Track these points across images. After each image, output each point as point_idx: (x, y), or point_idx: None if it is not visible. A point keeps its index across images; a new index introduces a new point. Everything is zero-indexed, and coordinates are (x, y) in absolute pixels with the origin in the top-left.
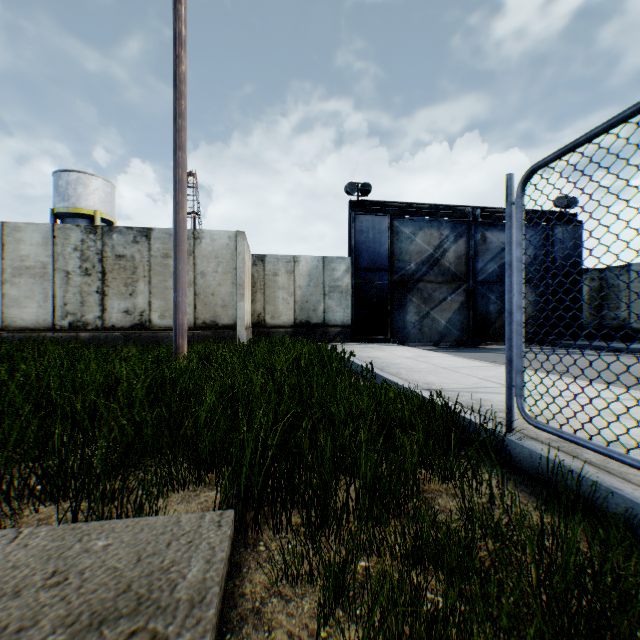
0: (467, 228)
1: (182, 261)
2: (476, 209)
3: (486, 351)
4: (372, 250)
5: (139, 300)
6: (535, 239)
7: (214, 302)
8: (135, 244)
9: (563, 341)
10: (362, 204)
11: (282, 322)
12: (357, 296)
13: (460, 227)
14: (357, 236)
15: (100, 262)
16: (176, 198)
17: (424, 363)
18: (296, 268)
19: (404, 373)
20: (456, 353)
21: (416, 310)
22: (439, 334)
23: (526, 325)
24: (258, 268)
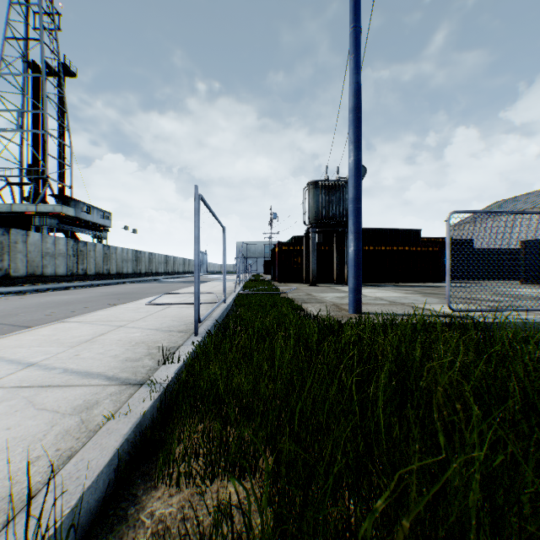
0: None
1: None
2: None
3: None
4: None
5: None
6: None
7: None
8: None
9: None
10: None
11: None
12: None
13: None
14: None
15: None
16: None
17: None
18: None
19: None
20: None
21: None
22: None
23: None
24: None
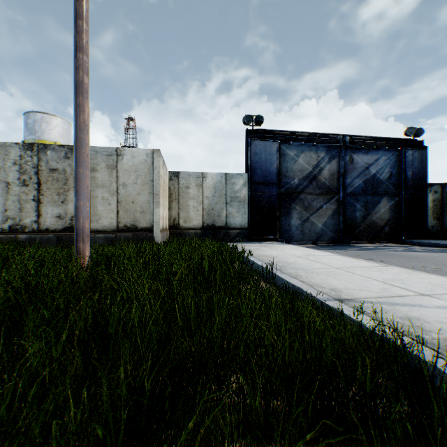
0: (338, 151)
1: (83, 164)
2: (345, 136)
3: (357, 249)
4: (264, 168)
5: (70, 207)
6: (391, 160)
7: (134, 209)
8: (66, 159)
9: (414, 240)
10: (256, 132)
11: (193, 225)
12: (252, 205)
13: (333, 150)
14: (252, 157)
15: (36, 174)
16: (77, 100)
17: (316, 262)
18: (204, 182)
19: (303, 275)
20: (334, 250)
21: (299, 216)
22: (316, 235)
23: (384, 227)
24: (173, 182)
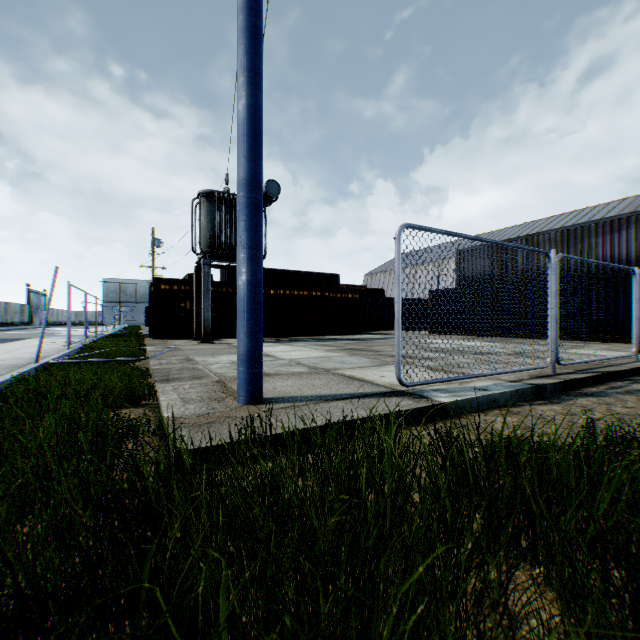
0: None
1: None
2: None
3: None
4: None
5: None
6: None
7: None
8: None
9: None
10: None
11: None
12: None
13: None
14: None
15: None
16: None
17: None
18: None
19: None
20: None
21: None
22: None
23: None
24: None
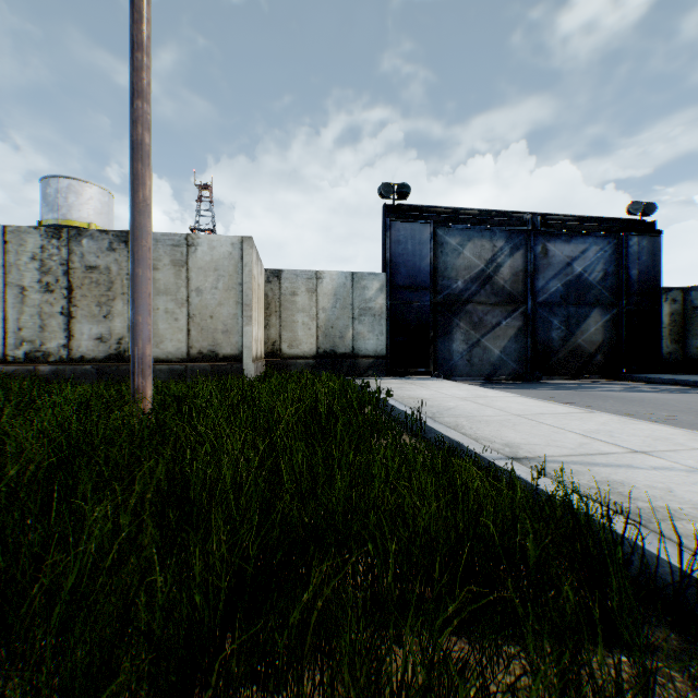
0: (525, 239)
1: (143, 263)
2: (536, 216)
3: (552, 387)
4: (411, 265)
5: (116, 324)
6: (606, 252)
7: (213, 326)
8: (111, 252)
9: (640, 374)
10: (399, 209)
11: (302, 352)
12: (393, 320)
13: (517, 237)
14: (393, 247)
15: (65, 275)
16: (134, 169)
17: (487, 407)
18: (319, 286)
19: (466, 425)
20: (517, 390)
21: (464, 337)
22: (492, 366)
23: (595, 355)
24: (273, 286)
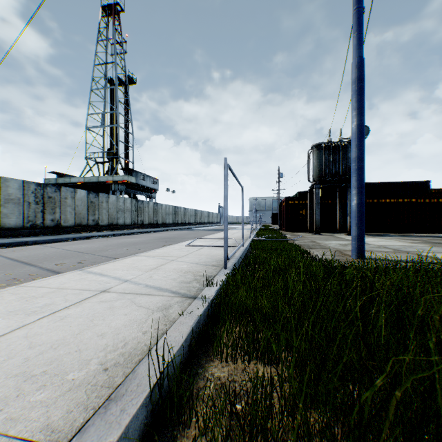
0: None
1: None
2: None
3: None
4: None
5: None
6: None
7: None
8: None
9: None
10: None
11: None
12: None
13: None
14: None
15: None
16: None
17: None
18: None
19: (101, 359)
20: None
21: None
22: None
23: None
24: None
